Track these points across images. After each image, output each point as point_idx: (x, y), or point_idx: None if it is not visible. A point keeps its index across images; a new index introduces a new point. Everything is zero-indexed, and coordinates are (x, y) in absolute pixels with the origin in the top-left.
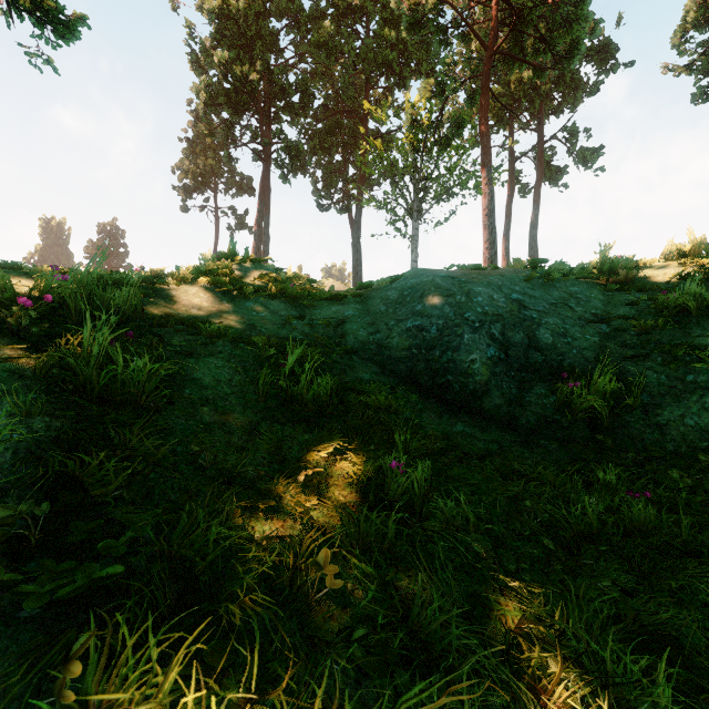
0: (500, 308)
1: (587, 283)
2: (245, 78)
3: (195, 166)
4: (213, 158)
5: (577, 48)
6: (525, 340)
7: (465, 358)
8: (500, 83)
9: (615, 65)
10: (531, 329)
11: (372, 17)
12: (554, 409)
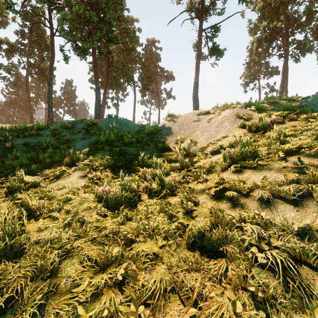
0: None
1: None
2: (274, 27)
3: (250, 73)
4: (257, 66)
5: None
6: None
7: None
8: None
9: None
10: None
11: None
12: None
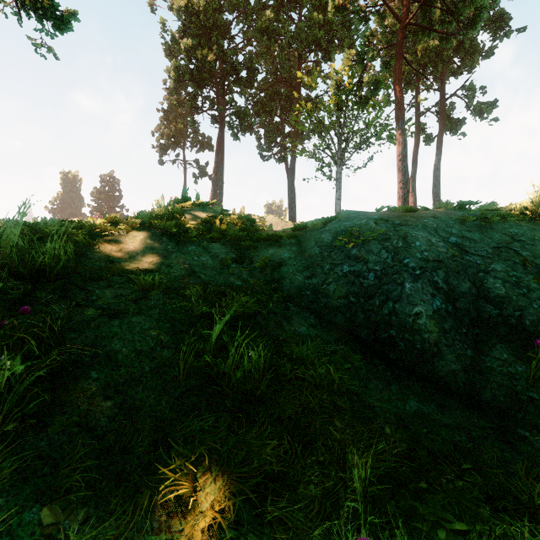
0: (440, 253)
1: (524, 223)
2: (204, 59)
3: (169, 130)
4: (182, 123)
5: (480, 15)
6: (473, 290)
7: (409, 310)
8: (408, 53)
9: (508, 32)
10: (477, 277)
11: (304, 5)
12: (526, 383)
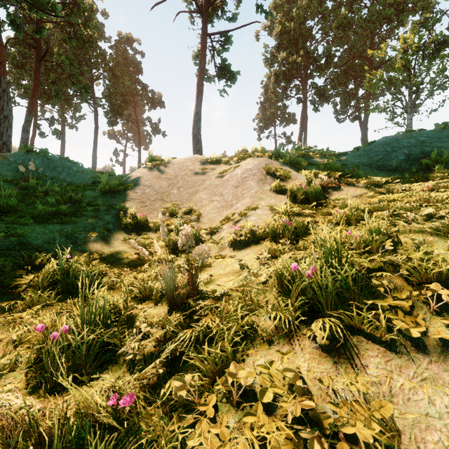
0: (411, 143)
1: None
2: (294, 62)
3: (265, 115)
4: (273, 109)
5: None
6: (418, 152)
7: (390, 161)
8: None
9: None
10: (423, 148)
11: None
12: (418, 168)
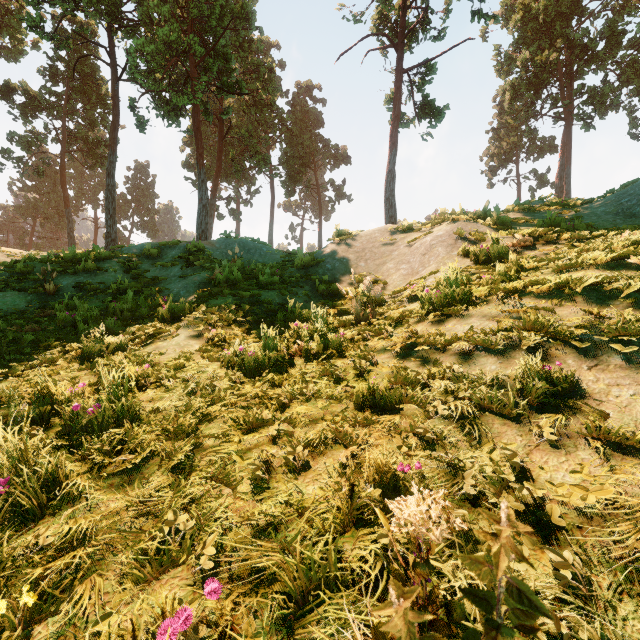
0: None
1: None
2: (544, 62)
3: (499, 149)
4: (514, 136)
5: None
6: None
7: None
8: None
9: None
10: None
11: None
12: None
